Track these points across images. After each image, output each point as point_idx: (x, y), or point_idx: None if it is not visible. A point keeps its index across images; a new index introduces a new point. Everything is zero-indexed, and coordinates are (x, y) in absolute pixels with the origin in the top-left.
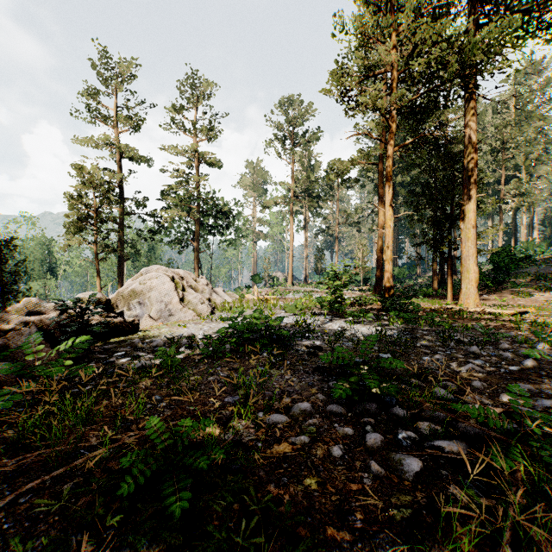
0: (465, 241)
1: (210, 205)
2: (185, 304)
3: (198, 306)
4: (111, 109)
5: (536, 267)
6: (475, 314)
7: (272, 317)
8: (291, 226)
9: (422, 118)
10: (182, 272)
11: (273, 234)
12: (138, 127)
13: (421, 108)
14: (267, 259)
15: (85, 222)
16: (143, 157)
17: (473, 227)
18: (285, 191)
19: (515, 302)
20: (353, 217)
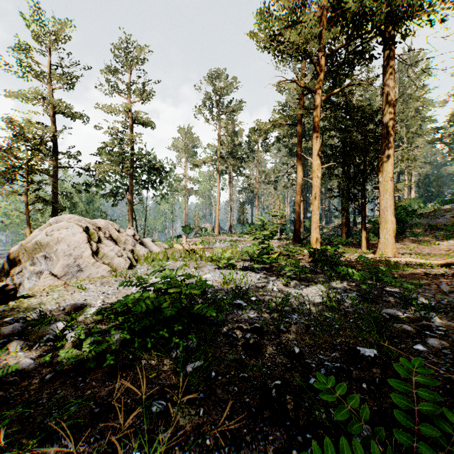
0: (383, 193)
1: (143, 162)
2: (100, 258)
3: (115, 260)
4: (44, 65)
5: (425, 219)
6: (403, 264)
7: (197, 273)
8: (217, 183)
9: (344, 74)
10: (103, 222)
11: (202, 190)
12: (71, 83)
13: (344, 62)
14: (197, 212)
15: (12, 172)
16: (76, 113)
17: (390, 179)
18: (213, 153)
19: (421, 250)
20: (270, 177)
